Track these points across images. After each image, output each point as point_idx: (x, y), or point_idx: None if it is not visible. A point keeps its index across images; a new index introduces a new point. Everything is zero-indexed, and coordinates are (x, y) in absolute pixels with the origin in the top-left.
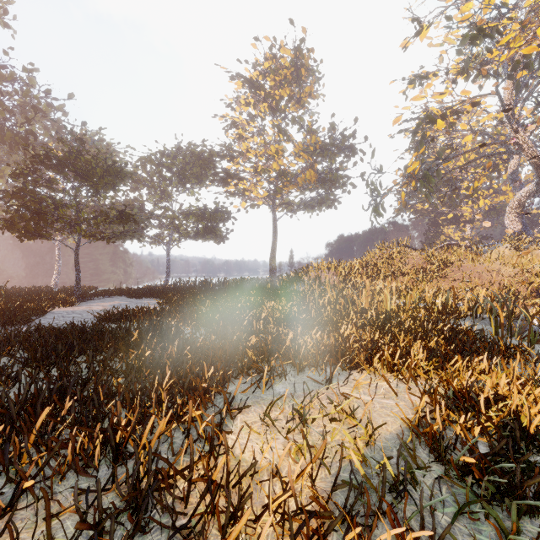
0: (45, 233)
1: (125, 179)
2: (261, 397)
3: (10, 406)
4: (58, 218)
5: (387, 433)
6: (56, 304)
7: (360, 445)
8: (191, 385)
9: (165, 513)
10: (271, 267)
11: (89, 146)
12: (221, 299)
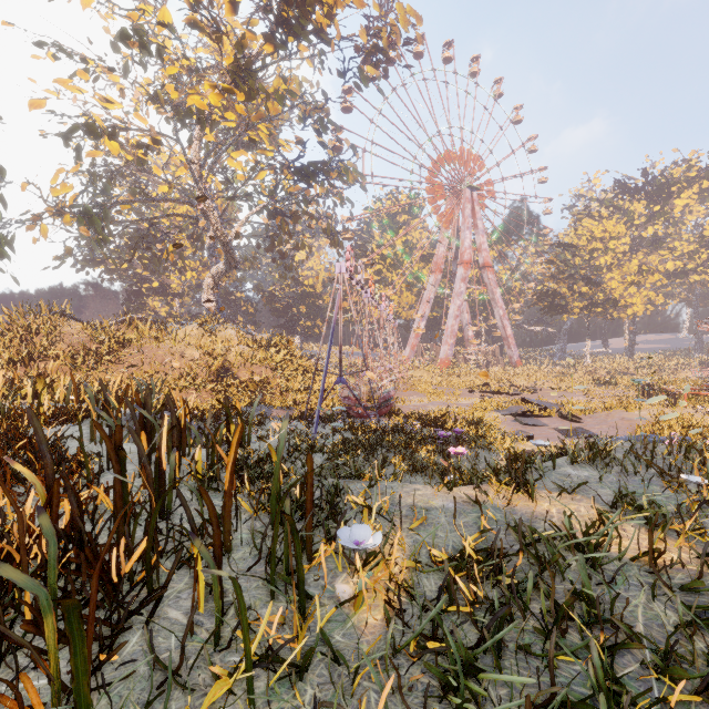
0: None
1: None
2: None
3: None
4: None
5: None
6: None
7: None
8: None
9: None
10: None
11: None
12: None
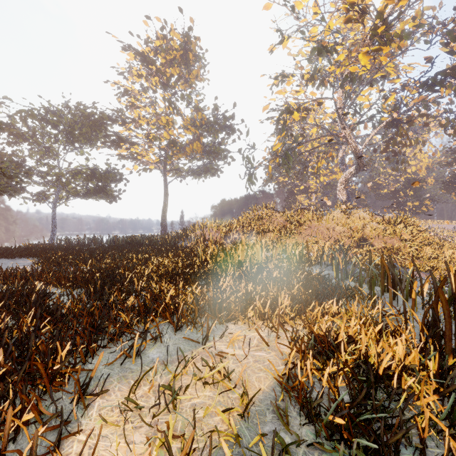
0: None
1: None
2: (130, 369)
3: None
4: None
5: (260, 392)
6: None
7: (233, 424)
8: (38, 369)
9: None
10: (162, 225)
11: None
12: (107, 257)
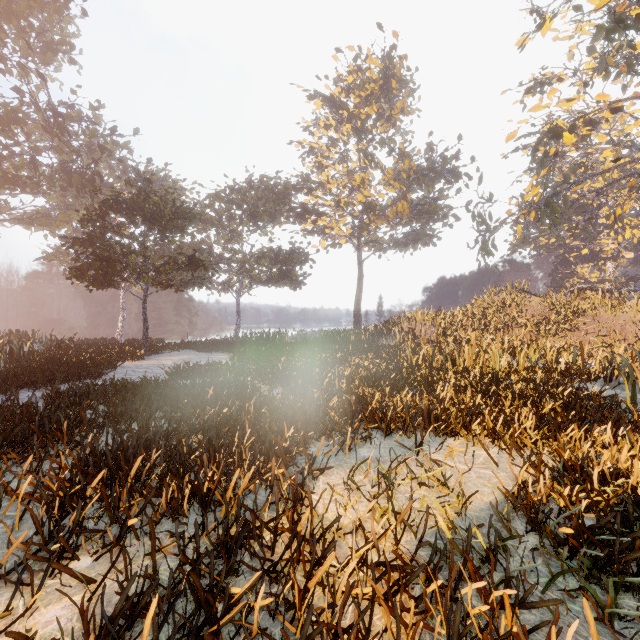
0: (113, 282)
1: (194, 221)
2: (344, 461)
3: (107, 454)
4: (127, 265)
5: (482, 503)
6: (125, 357)
7: (449, 511)
8: (271, 444)
9: (253, 559)
10: (355, 316)
11: (155, 184)
12: (298, 355)
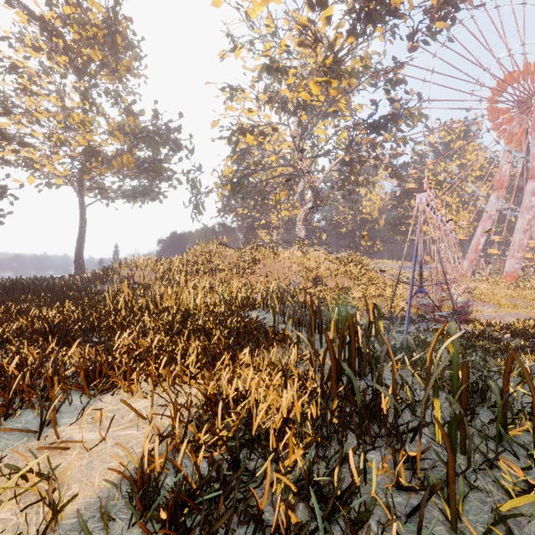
0: None
1: None
2: None
3: None
4: None
5: (96, 492)
6: None
7: None
8: None
9: None
10: (77, 263)
11: None
12: None
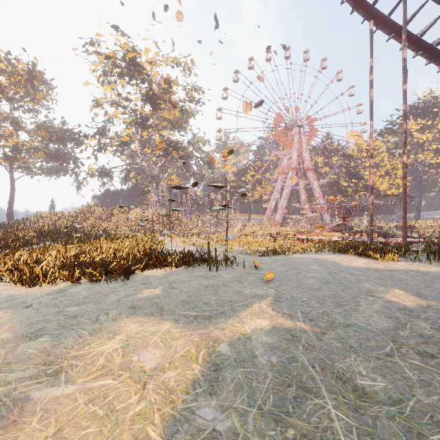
0: None
1: None
2: None
3: None
4: None
5: None
6: None
7: None
8: None
9: None
10: (8, 215)
11: None
12: None
